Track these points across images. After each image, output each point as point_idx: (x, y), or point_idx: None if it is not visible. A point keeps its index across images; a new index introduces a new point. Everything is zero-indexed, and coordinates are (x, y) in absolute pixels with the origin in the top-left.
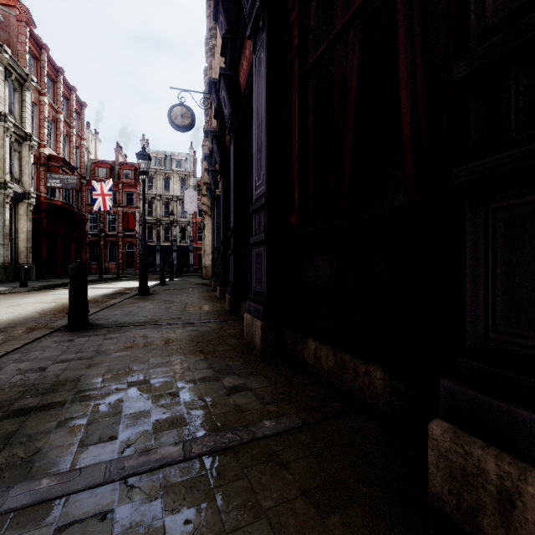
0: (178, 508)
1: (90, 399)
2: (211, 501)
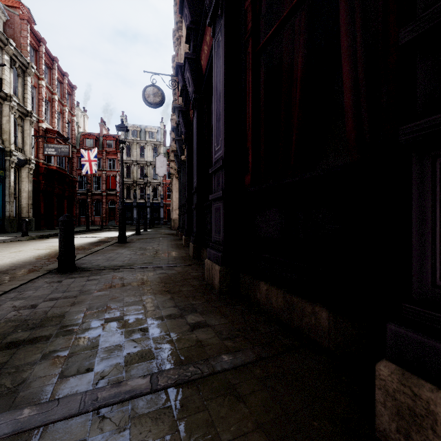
0: (144, 440)
1: (72, 333)
2: (175, 433)
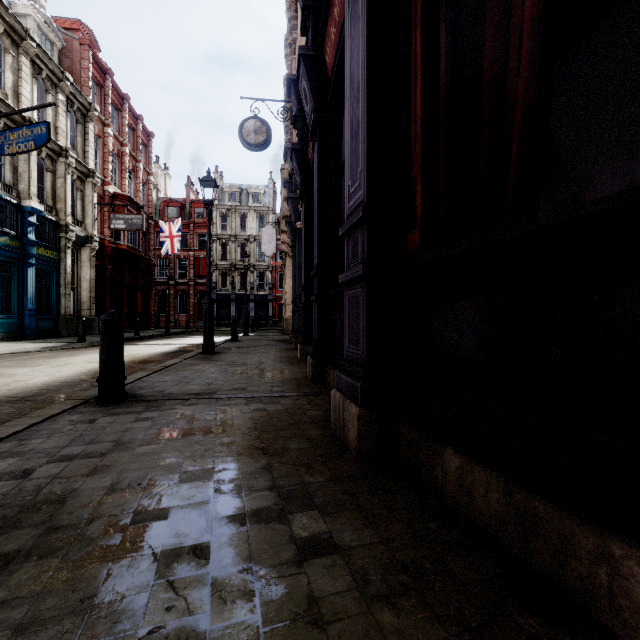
0: None
1: (59, 551)
2: None
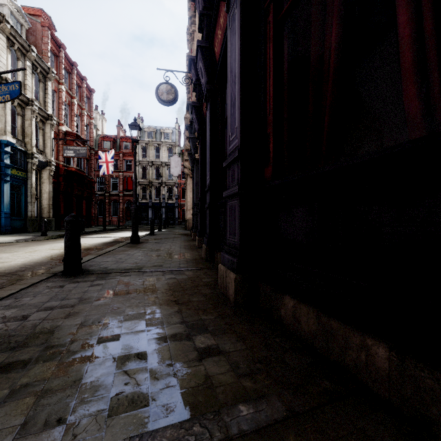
0: None
1: (55, 358)
2: None
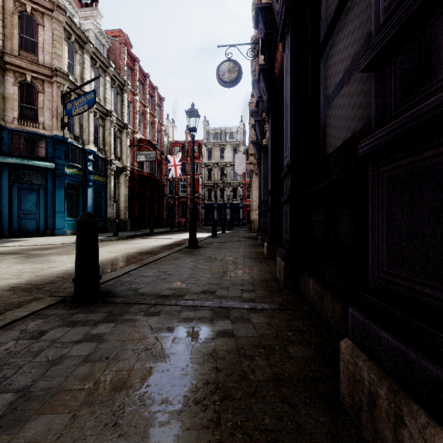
0: None
1: None
2: None
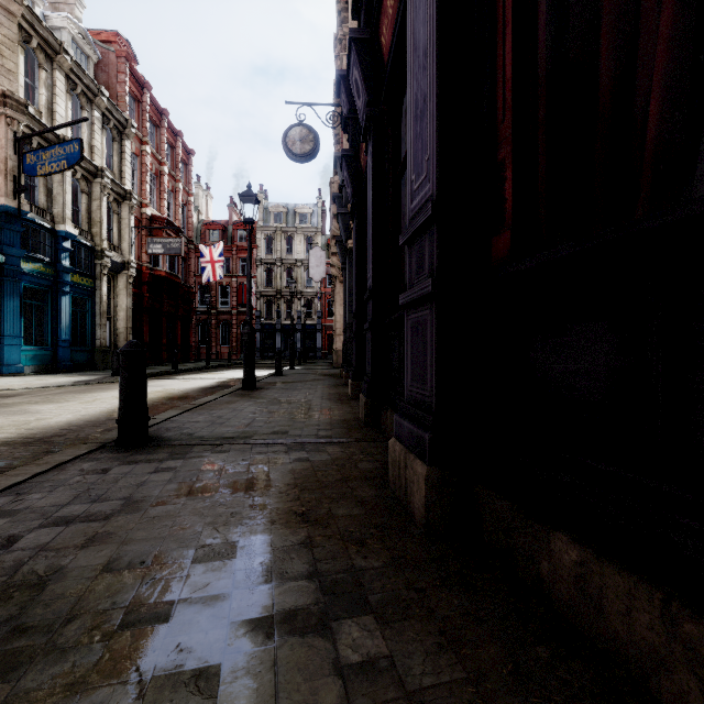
0: None
1: (14, 670)
2: None
